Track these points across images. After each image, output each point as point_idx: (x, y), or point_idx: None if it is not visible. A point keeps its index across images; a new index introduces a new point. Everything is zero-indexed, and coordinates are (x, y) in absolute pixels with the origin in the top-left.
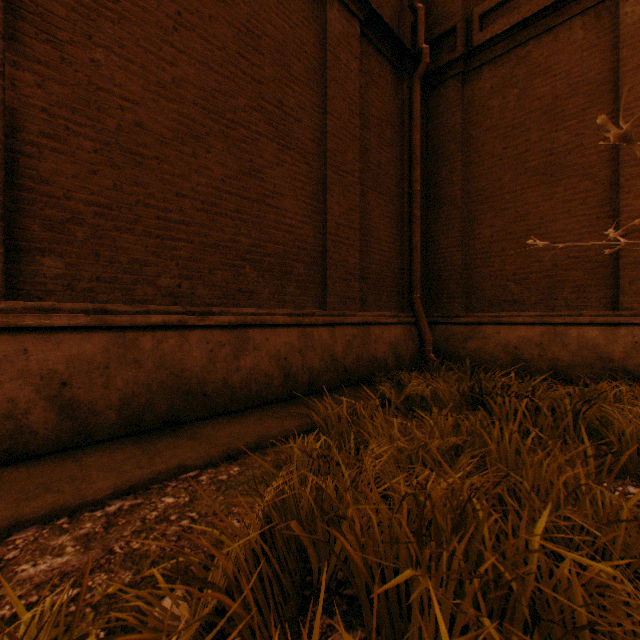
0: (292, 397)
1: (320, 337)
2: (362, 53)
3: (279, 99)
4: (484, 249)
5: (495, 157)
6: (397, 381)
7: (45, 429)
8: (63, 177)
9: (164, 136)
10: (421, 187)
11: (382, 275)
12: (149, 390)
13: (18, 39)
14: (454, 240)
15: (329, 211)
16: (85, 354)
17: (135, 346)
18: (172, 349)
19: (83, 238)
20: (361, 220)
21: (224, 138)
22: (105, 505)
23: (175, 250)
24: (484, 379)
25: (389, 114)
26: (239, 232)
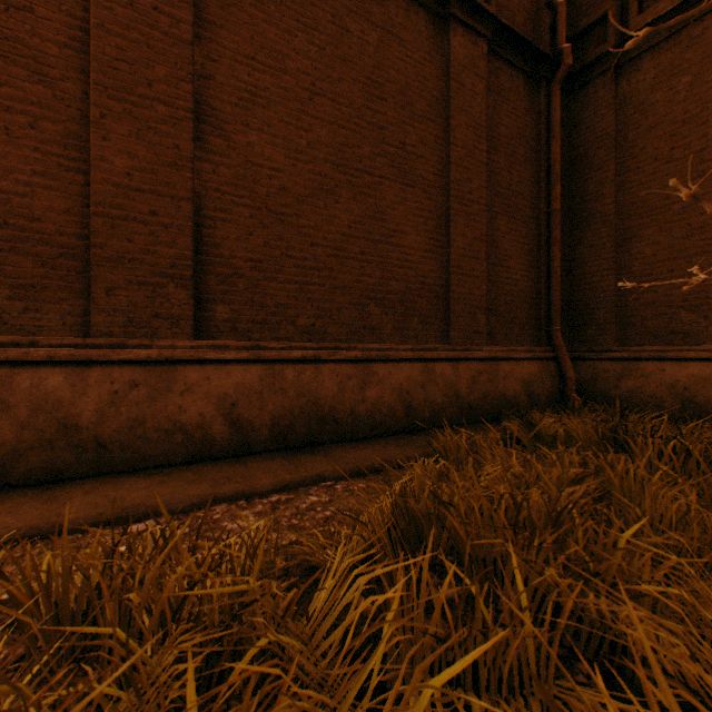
0: (414, 430)
1: (442, 372)
2: (489, 71)
3: (401, 140)
4: (644, 271)
5: (659, 161)
6: (527, 420)
7: (221, 438)
8: (229, 241)
9: (301, 195)
10: (562, 204)
11: (513, 306)
12: (292, 414)
13: (201, 139)
14: (604, 262)
15: (452, 244)
16: (246, 382)
17: (281, 376)
18: (309, 380)
19: (243, 288)
20: (488, 249)
21: (351, 187)
22: (268, 496)
23: (310, 293)
24: (631, 421)
25: (522, 129)
26: (364, 273)
